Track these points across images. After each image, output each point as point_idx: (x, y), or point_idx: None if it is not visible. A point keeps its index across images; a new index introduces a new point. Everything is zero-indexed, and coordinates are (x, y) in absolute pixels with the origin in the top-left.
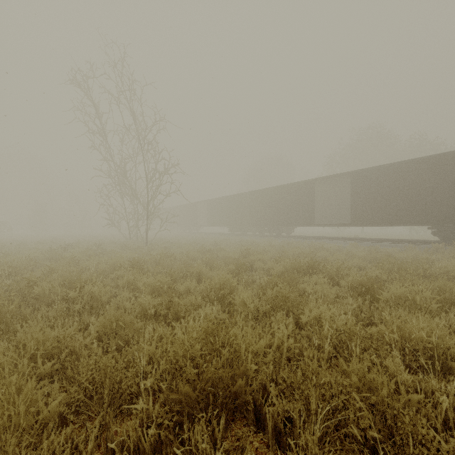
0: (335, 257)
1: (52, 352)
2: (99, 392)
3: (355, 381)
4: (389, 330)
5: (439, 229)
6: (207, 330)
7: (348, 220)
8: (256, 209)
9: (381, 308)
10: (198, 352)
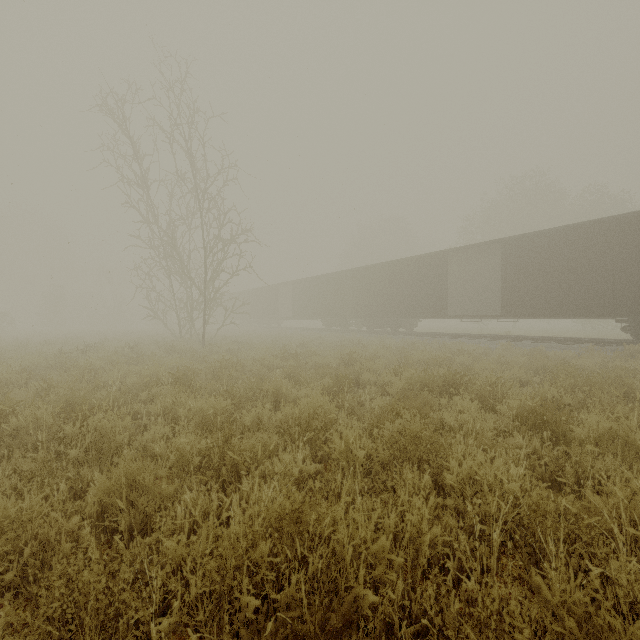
0: (482, 366)
1: (4, 550)
2: (75, 638)
3: (572, 629)
4: (607, 506)
5: (632, 324)
6: (281, 514)
7: (496, 310)
8: (362, 294)
9: (575, 455)
10: (265, 557)
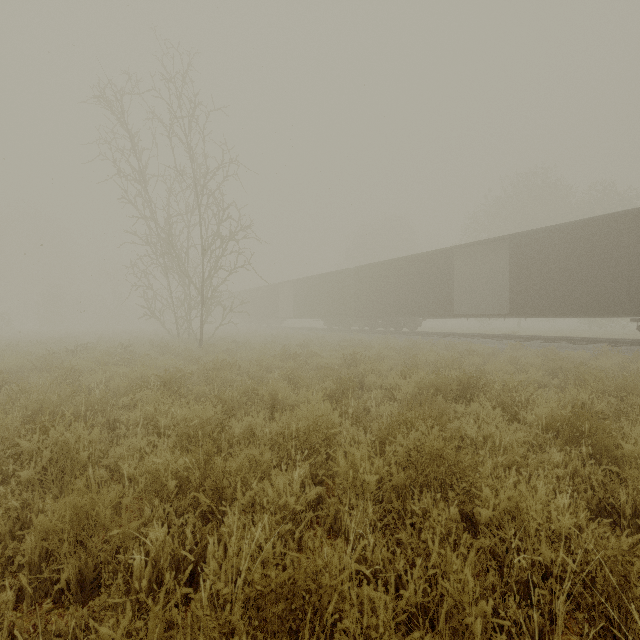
0: (495, 367)
1: None
2: None
3: None
4: None
5: None
6: (264, 591)
7: (503, 309)
8: (365, 293)
9: (630, 479)
10: None
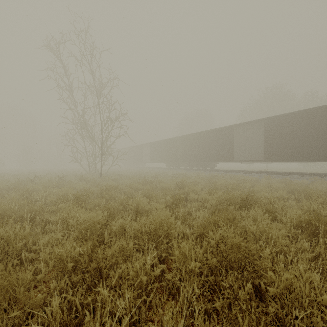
0: (259, 189)
1: None
2: None
3: None
4: None
5: None
6: None
7: (260, 157)
8: (187, 149)
9: None
10: None
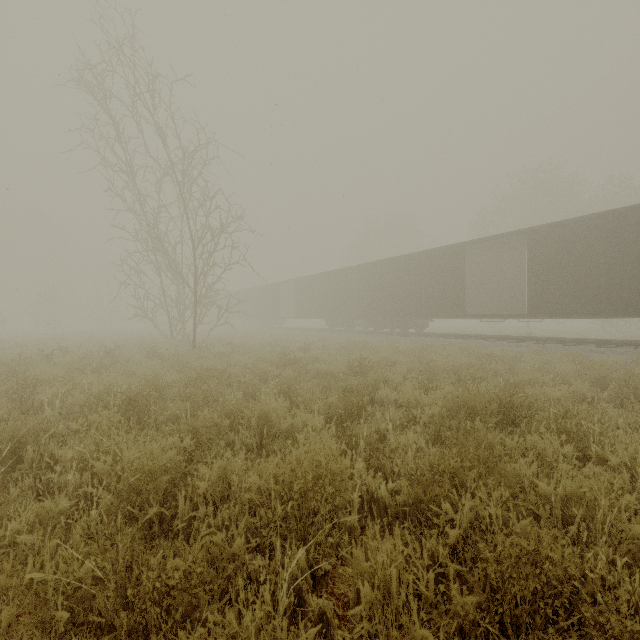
0: (529, 377)
1: None
2: None
3: None
4: None
5: None
6: None
7: (518, 309)
8: (369, 292)
9: None
10: None
